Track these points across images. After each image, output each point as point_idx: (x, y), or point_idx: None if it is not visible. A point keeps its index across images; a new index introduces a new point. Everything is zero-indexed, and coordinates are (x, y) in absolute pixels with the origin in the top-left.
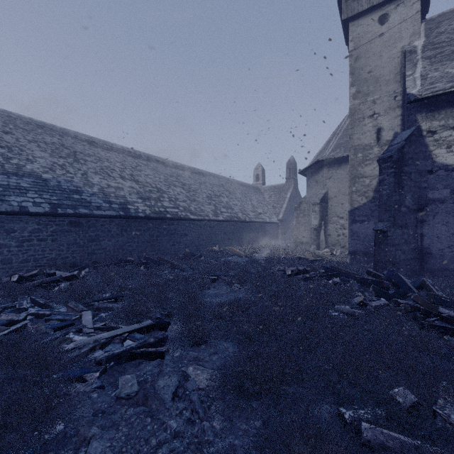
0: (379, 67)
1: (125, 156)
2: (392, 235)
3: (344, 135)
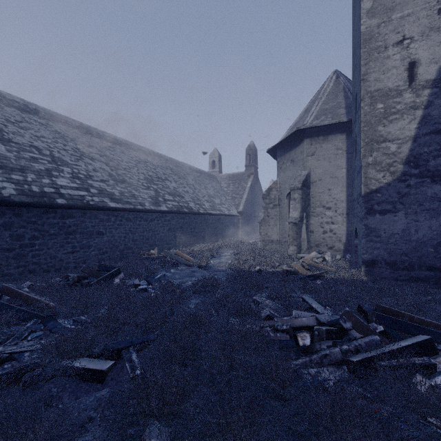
0: None
1: (2, 105)
2: None
3: (329, 99)
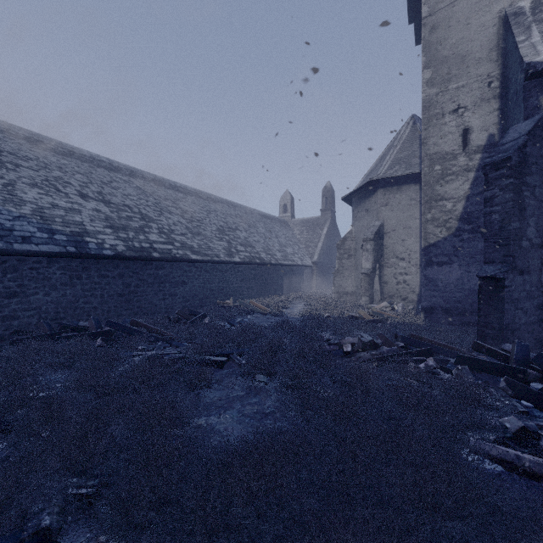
0: (466, 39)
1: (94, 166)
2: (511, 285)
3: (404, 147)
